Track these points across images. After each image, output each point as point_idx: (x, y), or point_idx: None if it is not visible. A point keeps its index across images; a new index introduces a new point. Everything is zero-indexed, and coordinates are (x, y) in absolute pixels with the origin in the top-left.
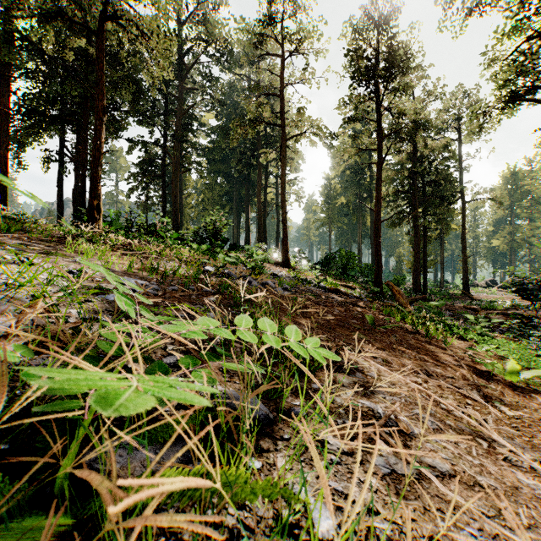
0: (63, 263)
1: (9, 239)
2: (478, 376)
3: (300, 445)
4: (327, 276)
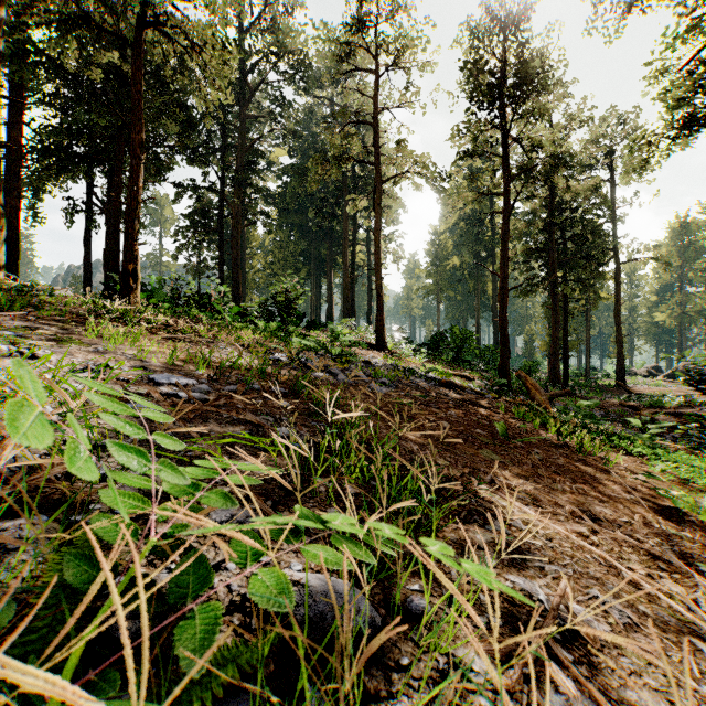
0: (80, 354)
1: (11, 320)
2: (663, 517)
3: (428, 678)
4: (436, 363)
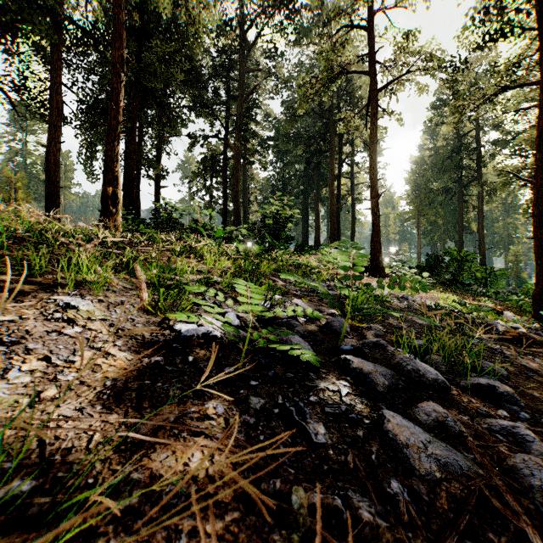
0: None
1: None
2: None
3: None
4: (440, 289)
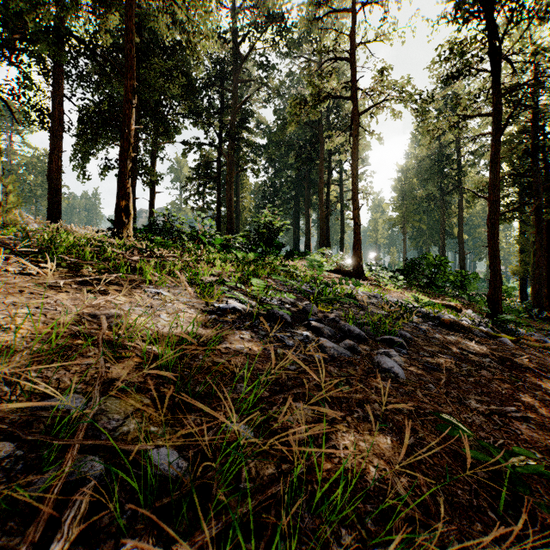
0: None
1: None
2: None
3: None
4: (414, 290)
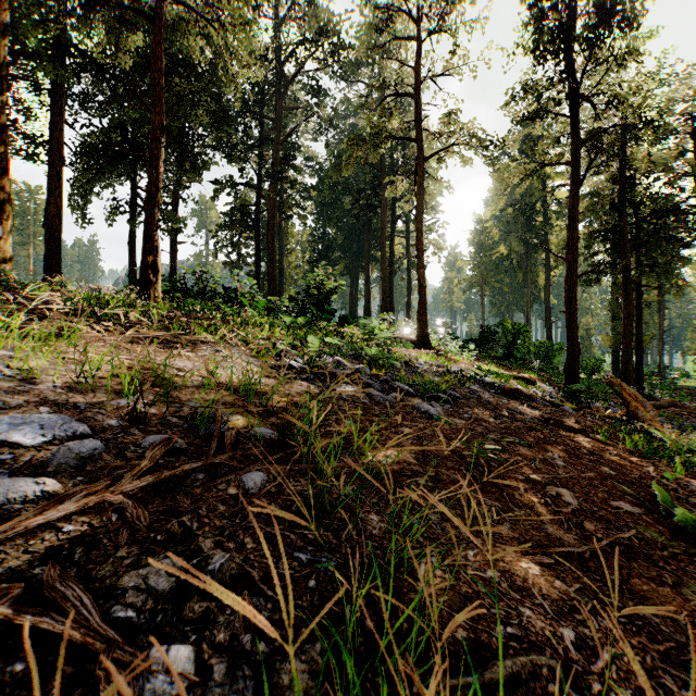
0: None
1: None
2: None
3: None
4: (487, 362)
